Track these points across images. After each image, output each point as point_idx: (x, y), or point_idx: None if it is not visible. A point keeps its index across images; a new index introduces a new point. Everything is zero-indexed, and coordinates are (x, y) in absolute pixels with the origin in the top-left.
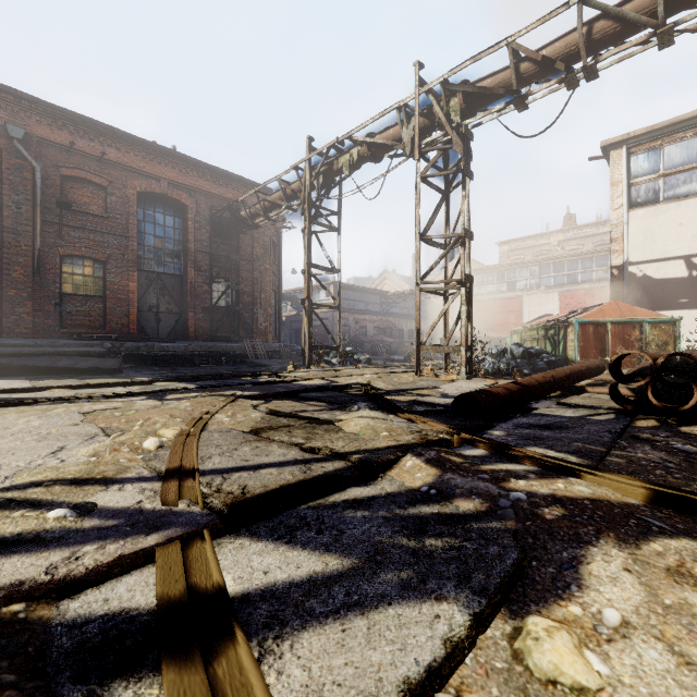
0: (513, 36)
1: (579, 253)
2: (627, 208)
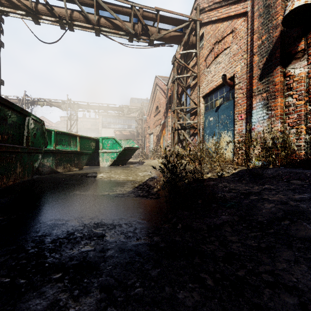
0: (88, 102)
1: (89, 128)
2: (102, 127)
